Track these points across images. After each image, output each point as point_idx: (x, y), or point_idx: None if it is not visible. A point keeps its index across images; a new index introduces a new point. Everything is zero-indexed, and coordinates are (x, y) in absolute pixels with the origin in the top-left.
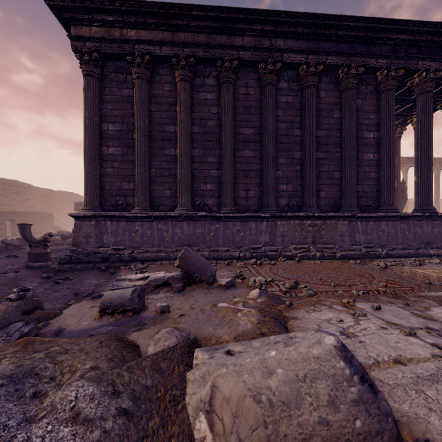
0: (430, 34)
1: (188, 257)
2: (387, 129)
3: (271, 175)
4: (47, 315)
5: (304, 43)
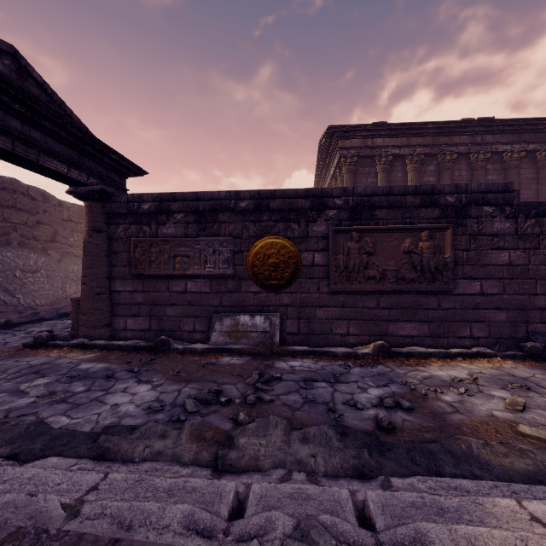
0: None
1: None
2: None
3: None
4: None
5: (508, 136)
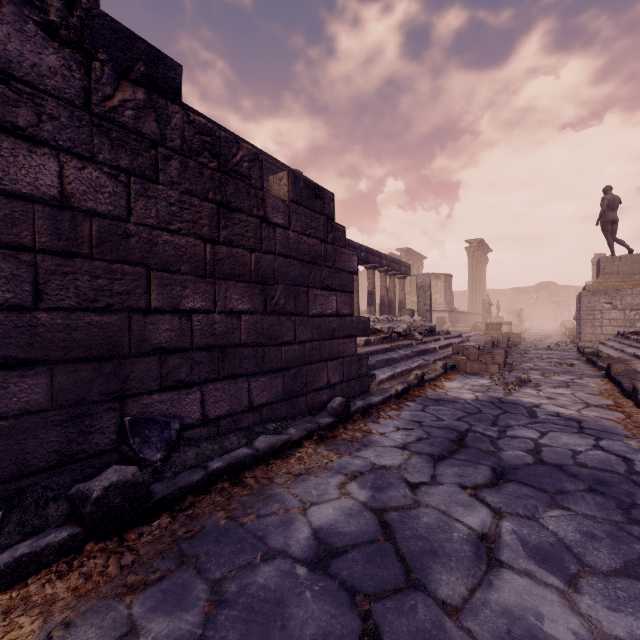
0: (280, 169)
1: None
2: None
3: None
4: None
5: None
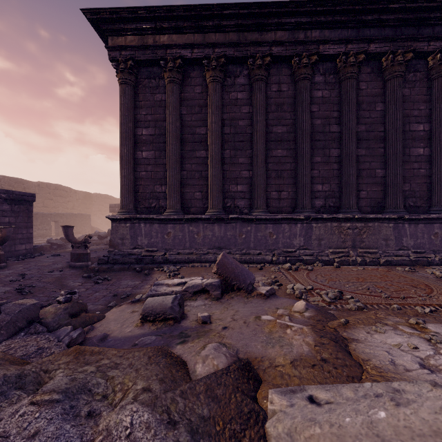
0: None
1: (226, 263)
2: (441, 120)
3: (306, 175)
4: (92, 319)
5: (342, 32)
